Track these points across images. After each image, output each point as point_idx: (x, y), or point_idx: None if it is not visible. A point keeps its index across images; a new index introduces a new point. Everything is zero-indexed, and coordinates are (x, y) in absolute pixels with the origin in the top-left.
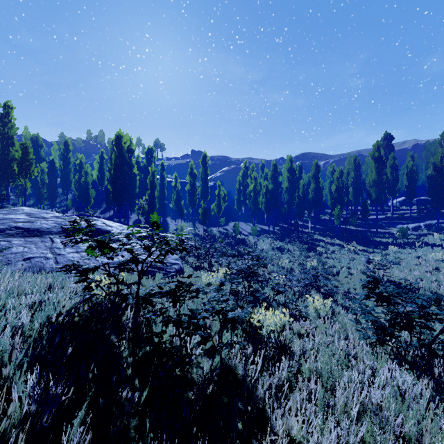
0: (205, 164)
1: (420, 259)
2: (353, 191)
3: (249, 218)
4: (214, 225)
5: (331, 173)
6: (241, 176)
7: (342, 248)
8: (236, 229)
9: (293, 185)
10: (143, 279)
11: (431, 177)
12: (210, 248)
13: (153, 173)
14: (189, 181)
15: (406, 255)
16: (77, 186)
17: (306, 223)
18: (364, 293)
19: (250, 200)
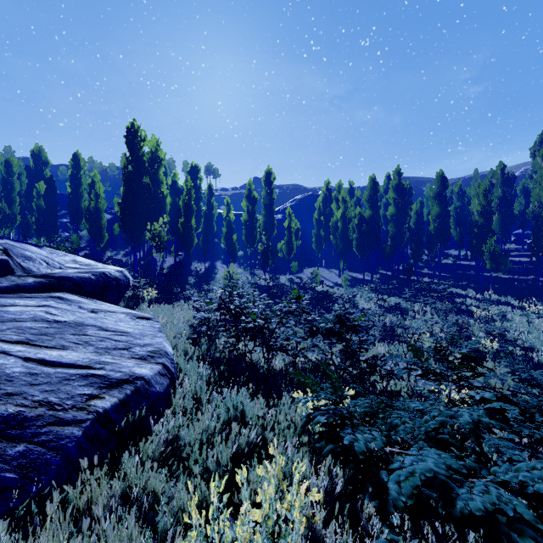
0: (269, 184)
1: None
2: (500, 219)
3: (332, 262)
4: (282, 272)
5: (458, 195)
6: (321, 202)
7: (512, 308)
8: (315, 278)
9: (402, 211)
10: None
11: None
12: None
13: (189, 191)
14: (245, 208)
15: None
16: (88, 217)
17: (419, 269)
18: None
19: (337, 234)
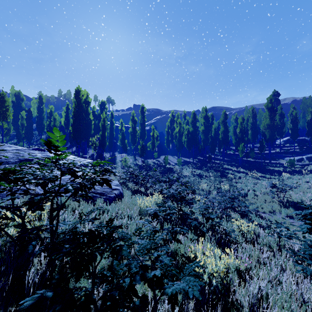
0: (143, 113)
1: (309, 183)
2: (251, 133)
3: (175, 152)
4: (149, 158)
5: (235, 120)
6: (169, 122)
7: (246, 174)
8: (165, 161)
9: (207, 128)
10: (81, 206)
11: (310, 122)
12: (146, 175)
13: (104, 119)
14: (131, 125)
15: (297, 180)
16: (48, 129)
17: (216, 156)
18: (307, 226)
19: (176, 139)
